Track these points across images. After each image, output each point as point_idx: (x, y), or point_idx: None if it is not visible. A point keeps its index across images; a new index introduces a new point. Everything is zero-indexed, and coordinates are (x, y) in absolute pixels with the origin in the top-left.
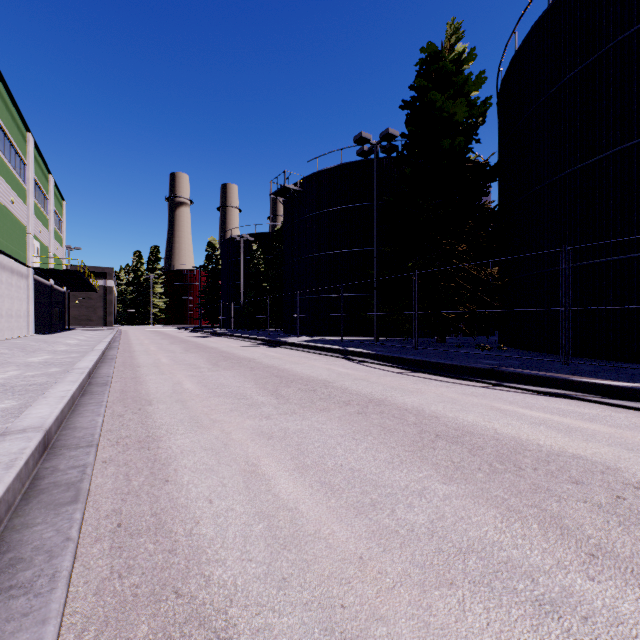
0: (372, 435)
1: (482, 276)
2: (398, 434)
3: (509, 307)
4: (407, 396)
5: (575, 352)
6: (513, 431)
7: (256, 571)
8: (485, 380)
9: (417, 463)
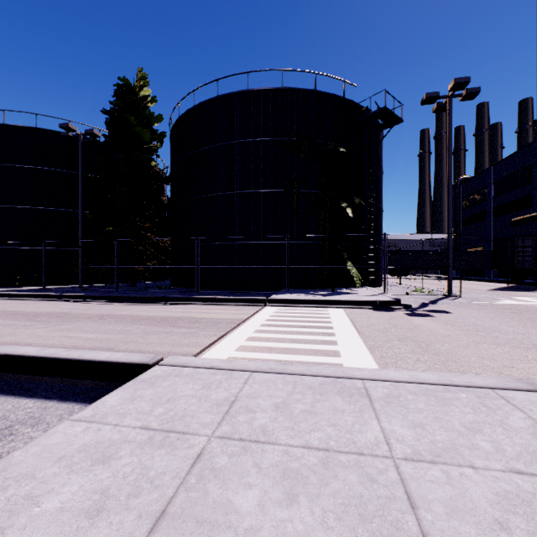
0: (113, 323)
1: (161, 243)
2: (124, 321)
3: (176, 263)
4: (122, 312)
5: (204, 287)
6: (169, 314)
7: (98, 343)
8: (160, 302)
9: (135, 325)
